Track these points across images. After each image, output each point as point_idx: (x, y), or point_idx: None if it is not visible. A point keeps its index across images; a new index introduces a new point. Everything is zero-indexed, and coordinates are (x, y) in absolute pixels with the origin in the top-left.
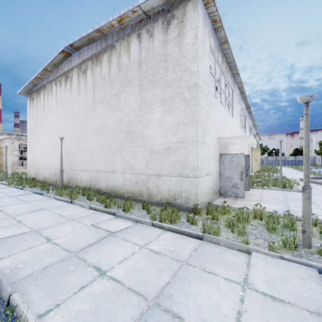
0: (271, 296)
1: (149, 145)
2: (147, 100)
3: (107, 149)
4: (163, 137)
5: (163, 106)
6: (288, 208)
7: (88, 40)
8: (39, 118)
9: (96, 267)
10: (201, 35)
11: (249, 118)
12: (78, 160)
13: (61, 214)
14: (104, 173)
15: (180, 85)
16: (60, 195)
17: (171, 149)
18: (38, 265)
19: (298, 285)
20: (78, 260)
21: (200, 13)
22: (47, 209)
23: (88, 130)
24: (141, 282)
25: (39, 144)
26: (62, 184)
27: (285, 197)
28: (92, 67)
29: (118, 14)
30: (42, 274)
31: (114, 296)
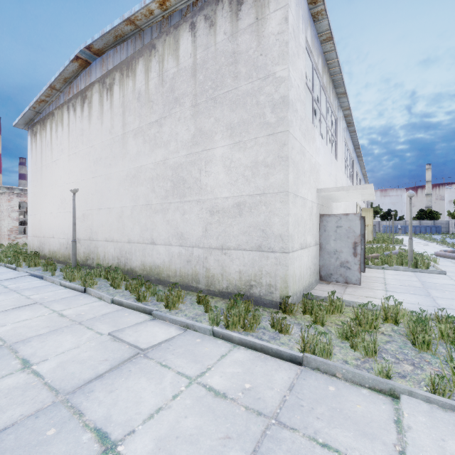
0: None
1: (208, 200)
2: (205, 129)
3: (144, 207)
4: (231, 186)
5: (231, 137)
6: (434, 302)
7: (114, 38)
8: (44, 163)
9: (100, 432)
10: (293, 20)
11: (357, 165)
12: (101, 225)
13: (63, 313)
14: (139, 245)
15: (259, 101)
16: (69, 280)
17: (244, 206)
18: None
19: None
20: (67, 414)
21: None
22: (43, 302)
23: (115, 178)
24: None
25: (45, 201)
26: (75, 262)
27: (421, 282)
28: (121, 80)
29: None
30: None
31: None
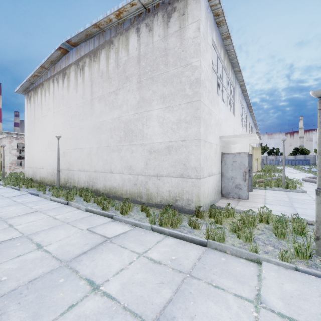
0: (290, 318)
1: (148, 144)
2: (146, 97)
3: (105, 148)
4: (163, 135)
5: (163, 103)
6: (294, 210)
7: (85, 36)
8: (36, 117)
9: (89, 281)
10: (203, 29)
11: (250, 118)
12: (76, 160)
13: (56, 217)
14: (102, 173)
15: (181, 81)
16: (56, 196)
17: (171, 148)
18: (24, 278)
19: (320, 304)
20: (69, 272)
21: (202, 5)
22: (41, 211)
23: (85, 129)
24: (139, 299)
25: (37, 143)
26: (59, 184)
27: (289, 198)
28: (89, 63)
29: (117, 7)
30: (27, 289)
31: (107, 318)
